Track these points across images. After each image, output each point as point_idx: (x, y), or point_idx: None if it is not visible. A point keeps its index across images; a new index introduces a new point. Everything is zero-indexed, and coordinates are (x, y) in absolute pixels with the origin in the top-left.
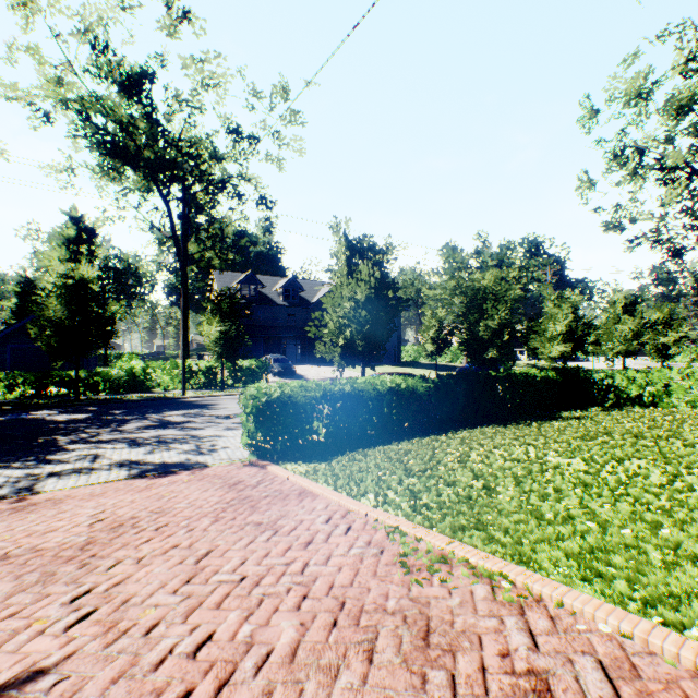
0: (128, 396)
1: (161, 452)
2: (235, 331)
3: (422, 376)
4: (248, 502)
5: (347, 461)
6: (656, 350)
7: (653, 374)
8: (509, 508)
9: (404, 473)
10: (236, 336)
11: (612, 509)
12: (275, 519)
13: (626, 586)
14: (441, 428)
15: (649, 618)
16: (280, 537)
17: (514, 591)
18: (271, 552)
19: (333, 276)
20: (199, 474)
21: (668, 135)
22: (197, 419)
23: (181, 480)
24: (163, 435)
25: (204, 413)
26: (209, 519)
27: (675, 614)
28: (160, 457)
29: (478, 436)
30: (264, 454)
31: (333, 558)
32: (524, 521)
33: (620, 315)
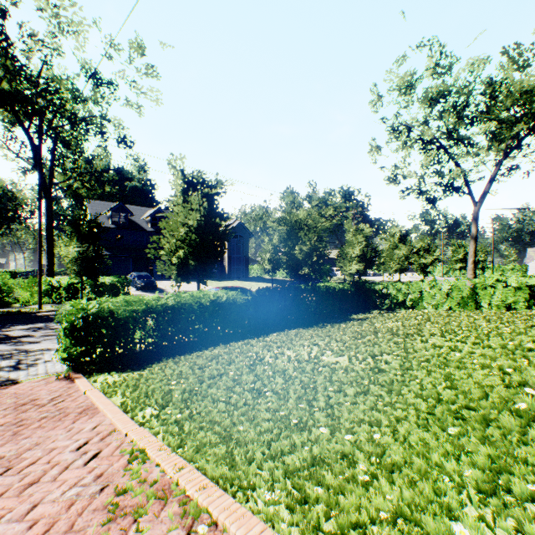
0: None
1: None
2: (92, 251)
3: (244, 290)
4: (15, 427)
5: (158, 369)
6: (420, 268)
7: (413, 285)
8: (264, 416)
9: (193, 382)
10: (95, 256)
11: (349, 410)
12: (23, 450)
13: (322, 515)
14: (256, 332)
15: None
16: (5, 477)
17: None
18: None
19: (171, 205)
20: None
21: (425, 118)
22: (39, 333)
23: None
24: None
25: (50, 327)
26: None
27: None
28: None
29: (282, 339)
30: (80, 367)
31: (38, 508)
32: (268, 431)
33: (397, 244)
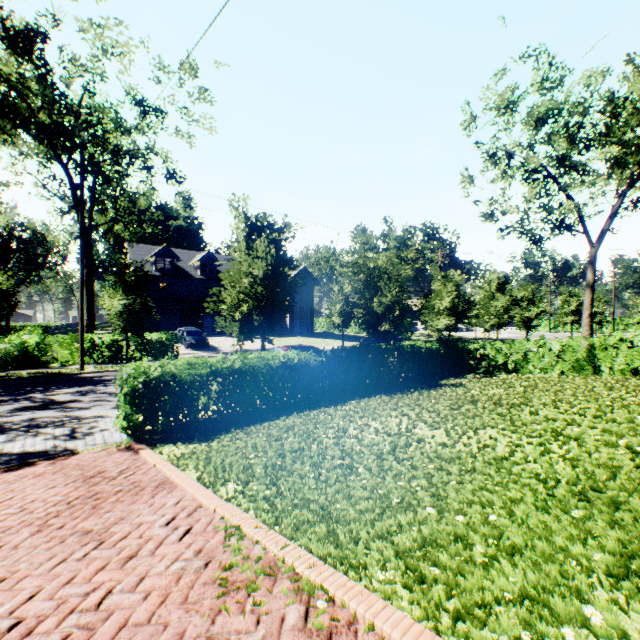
0: (16, 373)
1: (26, 439)
2: (139, 304)
3: (317, 350)
4: (93, 501)
5: (228, 441)
6: (522, 322)
7: (515, 345)
8: (361, 494)
9: (274, 455)
10: (141, 309)
11: (455, 489)
12: (110, 524)
13: (443, 594)
14: (332, 399)
15: (458, 637)
16: (102, 550)
17: (329, 612)
18: (76, 576)
19: (232, 252)
20: (58, 465)
21: (529, 142)
22: (87, 397)
23: (33, 474)
24: (37, 418)
25: (97, 391)
26: (31, 530)
27: (481, 633)
28: (21, 445)
29: (363, 407)
30: (142, 436)
31: (146, 580)
32: (369, 510)
33: (494, 293)
